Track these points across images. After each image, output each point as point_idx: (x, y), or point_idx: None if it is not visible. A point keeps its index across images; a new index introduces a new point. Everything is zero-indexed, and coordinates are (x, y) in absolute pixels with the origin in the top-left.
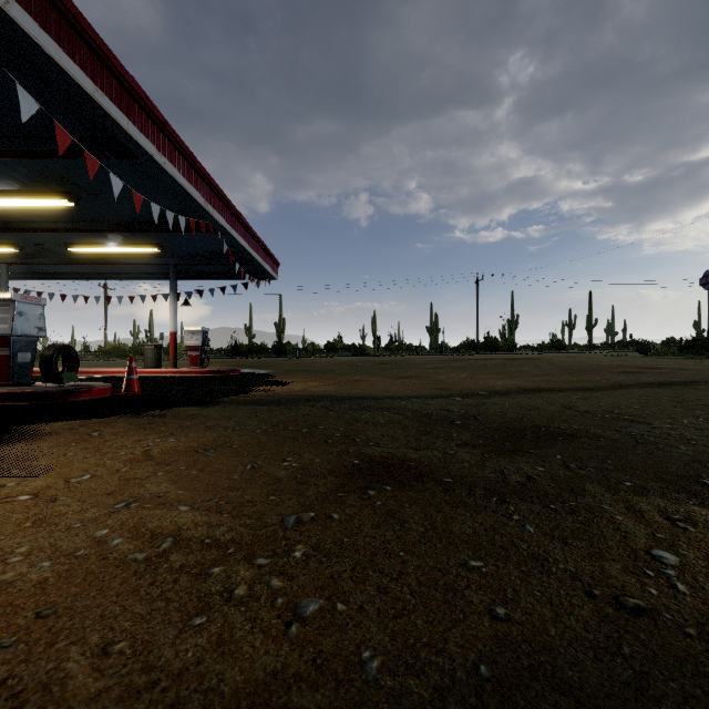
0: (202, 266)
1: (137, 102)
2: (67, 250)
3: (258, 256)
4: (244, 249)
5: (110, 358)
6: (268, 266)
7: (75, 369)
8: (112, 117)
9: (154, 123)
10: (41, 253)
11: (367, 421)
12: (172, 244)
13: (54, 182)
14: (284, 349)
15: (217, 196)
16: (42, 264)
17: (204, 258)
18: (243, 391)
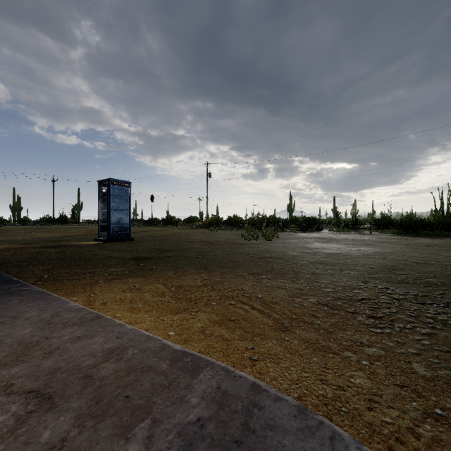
0: None
1: None
2: None
3: None
4: None
5: None
6: None
7: None
8: None
9: None
10: None
11: (15, 242)
12: None
13: None
14: None
15: None
16: None
17: None
18: None
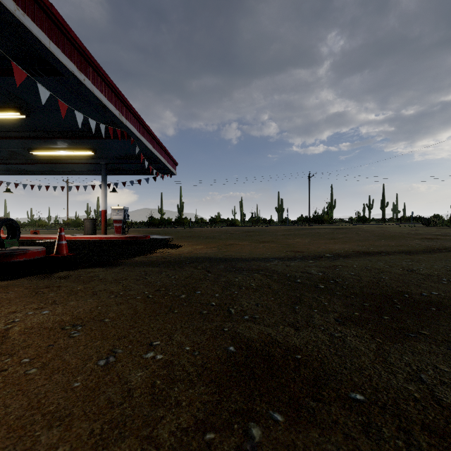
0: (124, 165)
1: (58, 27)
2: (30, 154)
3: (162, 157)
4: (151, 152)
5: (69, 228)
6: (169, 165)
7: (17, 236)
8: (34, 35)
9: (74, 47)
10: (13, 155)
11: (240, 285)
12: (101, 148)
13: (8, 98)
14: (182, 222)
15: (130, 111)
16: (15, 163)
17: (125, 159)
18: (145, 253)
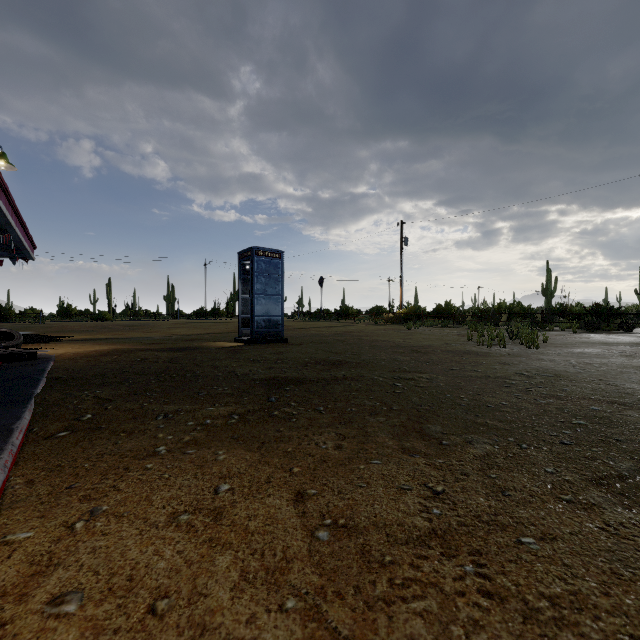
0: None
1: (4, 191)
2: None
3: (28, 247)
4: (22, 245)
5: None
6: (31, 251)
7: None
8: None
9: (6, 196)
10: None
11: (143, 340)
12: None
13: None
14: (5, 314)
15: (18, 218)
16: None
17: None
18: (55, 339)
